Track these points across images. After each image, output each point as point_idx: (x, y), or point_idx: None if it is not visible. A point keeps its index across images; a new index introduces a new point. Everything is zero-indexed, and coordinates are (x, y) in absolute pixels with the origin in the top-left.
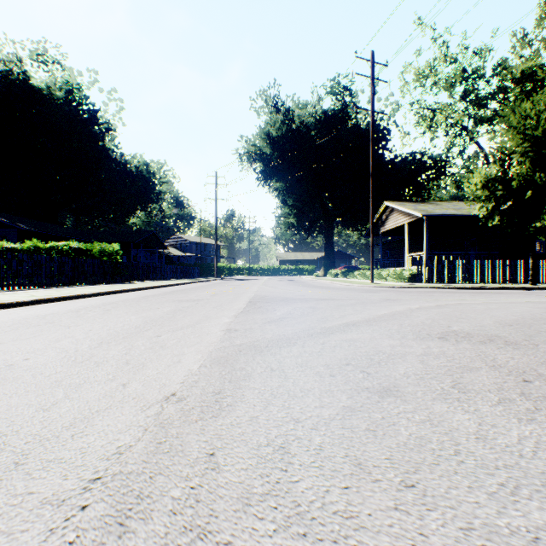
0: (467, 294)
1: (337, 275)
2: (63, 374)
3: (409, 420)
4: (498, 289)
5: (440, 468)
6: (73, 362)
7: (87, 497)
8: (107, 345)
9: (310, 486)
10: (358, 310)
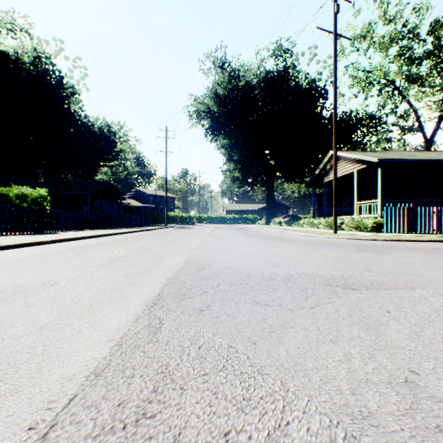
0: None
1: (280, 224)
2: None
3: None
4: None
5: None
6: None
7: None
8: None
9: None
10: None
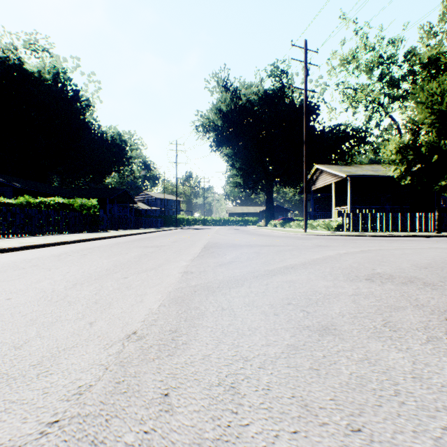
0: (384, 241)
1: (276, 225)
2: (38, 313)
3: (348, 358)
4: (410, 237)
5: (383, 410)
6: (49, 301)
7: (42, 443)
8: (81, 285)
9: (260, 431)
10: (295, 254)
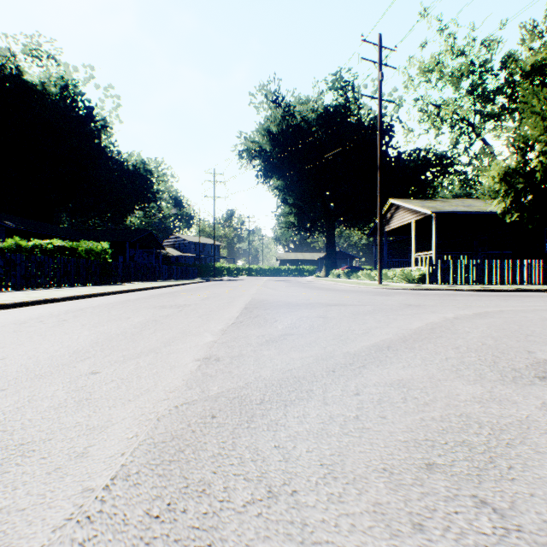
0: (495, 298)
1: (339, 276)
2: None
3: None
4: (521, 291)
5: None
6: None
7: None
8: None
9: None
10: (382, 320)
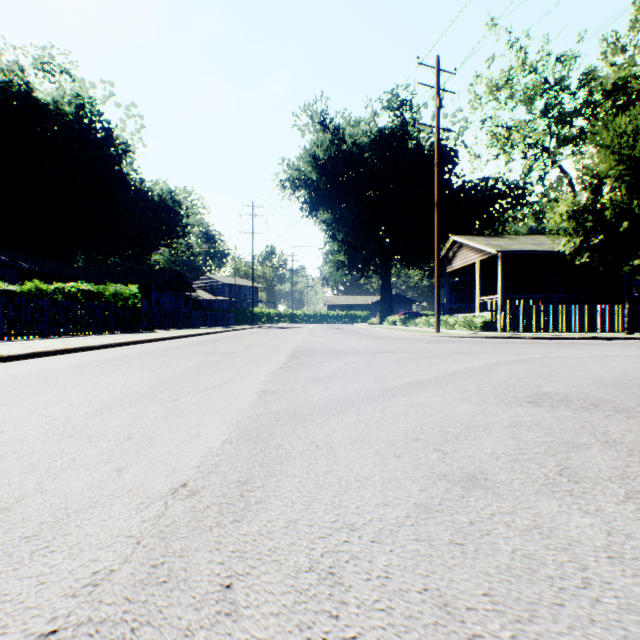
0: (552, 346)
1: (395, 323)
2: (42, 453)
3: (508, 526)
4: (588, 339)
5: (567, 613)
6: (60, 436)
7: None
8: (109, 412)
9: None
10: (424, 365)
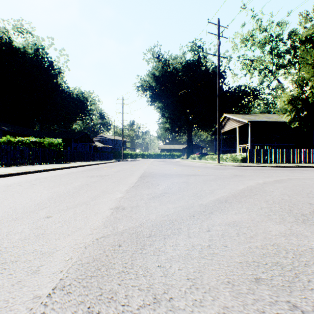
0: (286, 171)
1: (195, 158)
2: None
3: None
4: (300, 167)
5: None
6: None
7: None
8: None
9: None
10: (221, 184)
